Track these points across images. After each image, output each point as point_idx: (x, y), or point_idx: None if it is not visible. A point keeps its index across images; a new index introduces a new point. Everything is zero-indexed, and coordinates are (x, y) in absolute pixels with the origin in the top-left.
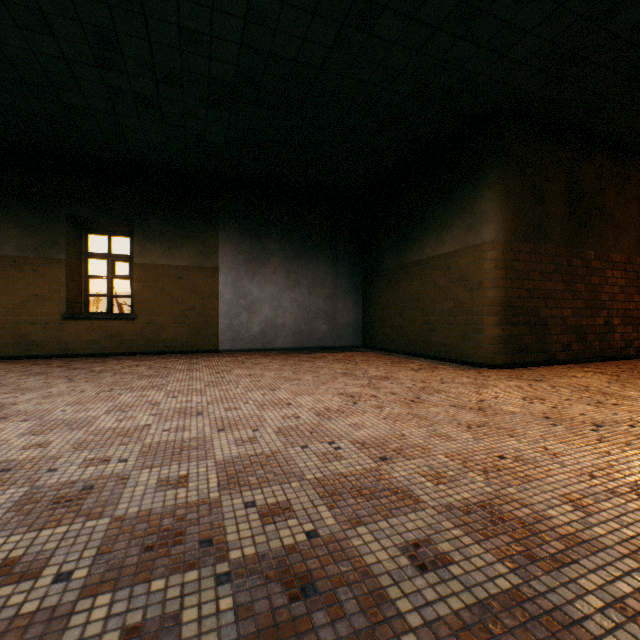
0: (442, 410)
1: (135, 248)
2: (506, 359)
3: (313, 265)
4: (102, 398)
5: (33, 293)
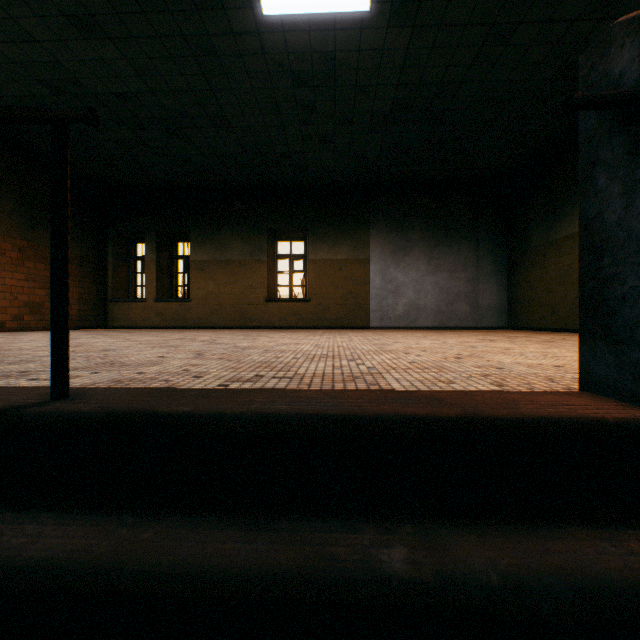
0: (570, 344)
1: (309, 248)
2: None
3: (454, 251)
4: (312, 336)
5: (249, 284)
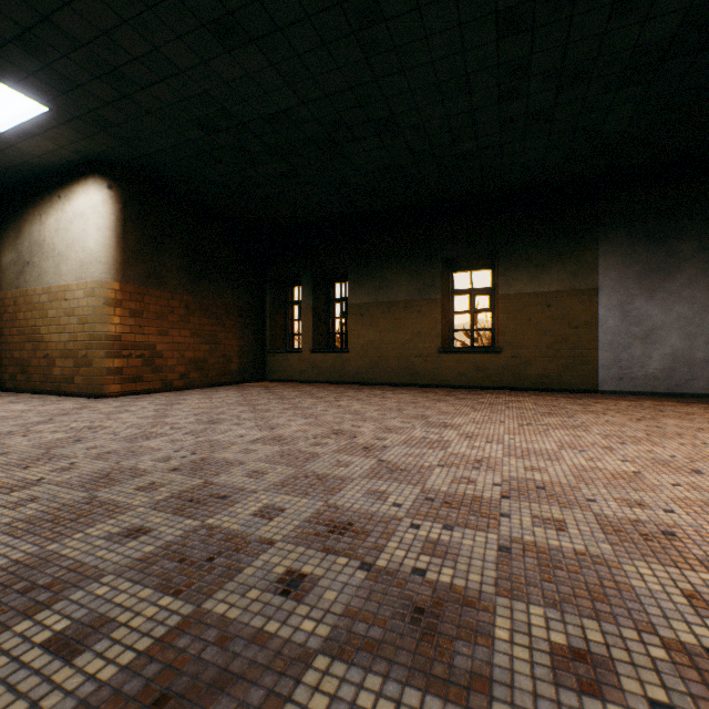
0: None
1: (499, 279)
2: None
3: None
4: (531, 431)
5: (417, 330)
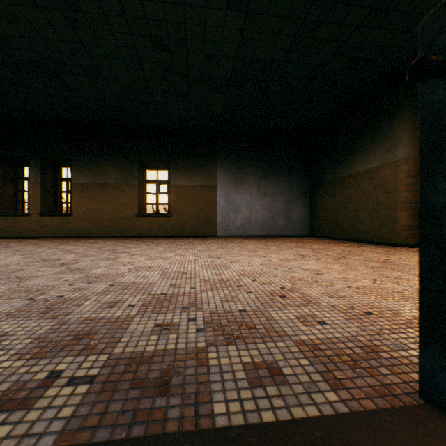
0: (358, 262)
1: (171, 176)
2: (416, 241)
3: (275, 182)
4: (168, 251)
5: (122, 203)
